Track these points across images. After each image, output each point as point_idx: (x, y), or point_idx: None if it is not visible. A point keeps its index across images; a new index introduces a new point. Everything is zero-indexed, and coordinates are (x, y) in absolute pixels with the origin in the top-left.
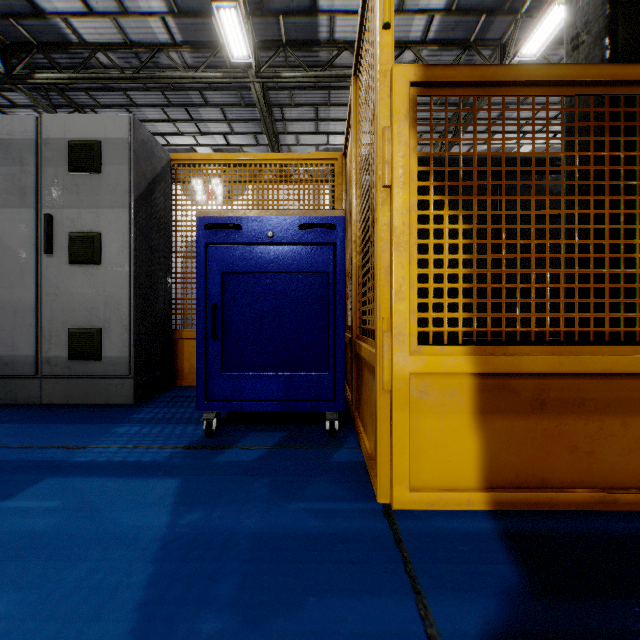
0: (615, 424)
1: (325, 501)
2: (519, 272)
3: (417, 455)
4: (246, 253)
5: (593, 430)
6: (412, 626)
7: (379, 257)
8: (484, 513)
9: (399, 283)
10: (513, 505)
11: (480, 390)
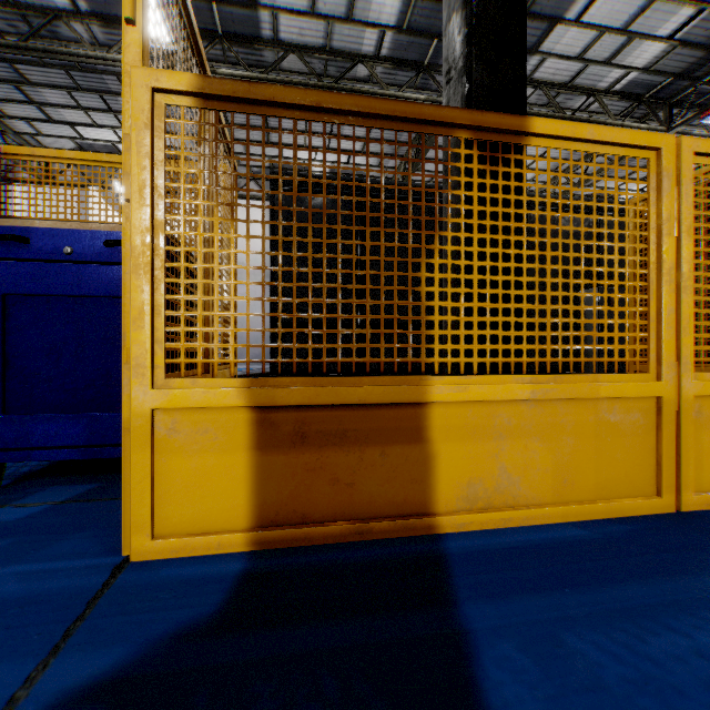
0: (376, 454)
1: (56, 560)
2: (280, 301)
3: (165, 499)
4: (36, 271)
5: (355, 461)
6: (2, 692)
7: (124, 280)
8: (233, 555)
9: (138, 309)
10: (268, 544)
11: (237, 425)
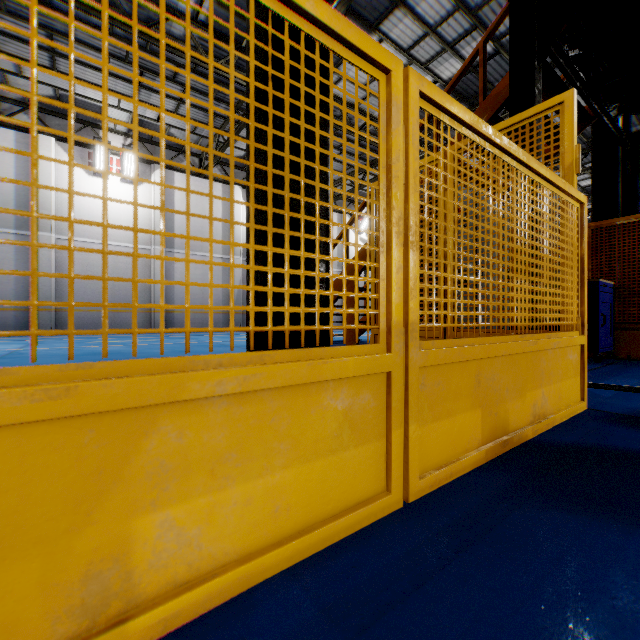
0: None
1: None
2: None
3: None
4: None
5: None
6: None
7: None
8: None
9: None
10: None
11: None
